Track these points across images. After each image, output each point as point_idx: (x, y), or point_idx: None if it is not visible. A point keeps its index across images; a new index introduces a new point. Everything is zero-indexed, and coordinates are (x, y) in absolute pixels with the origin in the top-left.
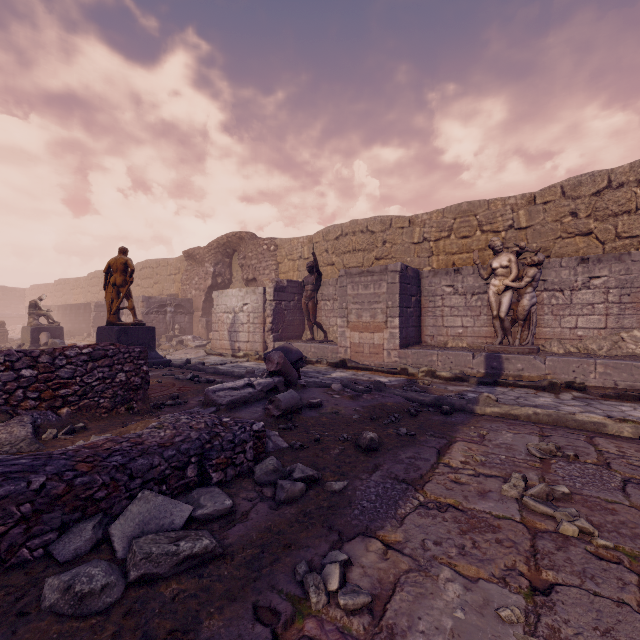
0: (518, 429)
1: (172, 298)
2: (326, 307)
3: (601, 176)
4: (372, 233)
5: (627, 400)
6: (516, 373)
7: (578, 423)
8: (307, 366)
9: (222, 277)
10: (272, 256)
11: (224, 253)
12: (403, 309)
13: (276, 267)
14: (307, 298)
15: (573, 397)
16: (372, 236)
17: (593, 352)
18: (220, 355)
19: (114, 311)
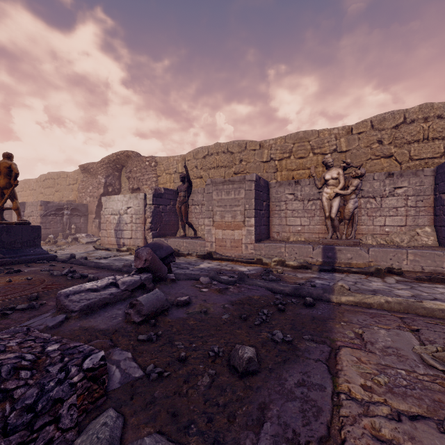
0: (384, 322)
1: (69, 203)
2: (196, 210)
3: (399, 114)
4: (231, 153)
5: (437, 282)
6: (346, 261)
7: (427, 310)
8: (180, 258)
9: (112, 187)
10: (153, 170)
11: (114, 168)
12: (257, 211)
13: (156, 179)
14: (180, 202)
15: (396, 281)
16: (231, 156)
17: (397, 244)
18: (107, 250)
19: None
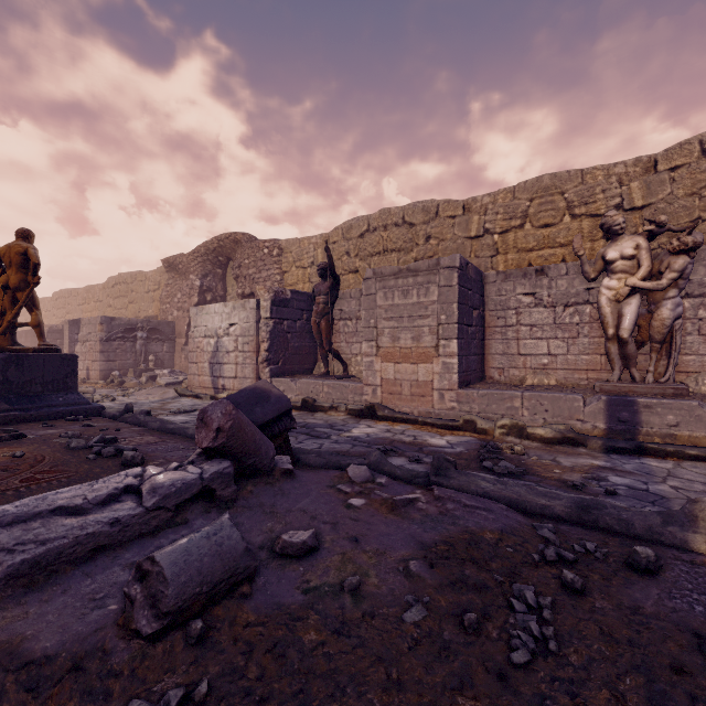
0: None
1: (145, 320)
2: (346, 329)
3: None
4: (410, 226)
5: None
6: (665, 430)
7: None
8: (315, 415)
9: (212, 293)
10: (275, 263)
11: (215, 262)
12: (463, 327)
13: (280, 277)
14: (318, 314)
15: None
16: (411, 230)
17: None
18: (195, 397)
19: (3, 329)
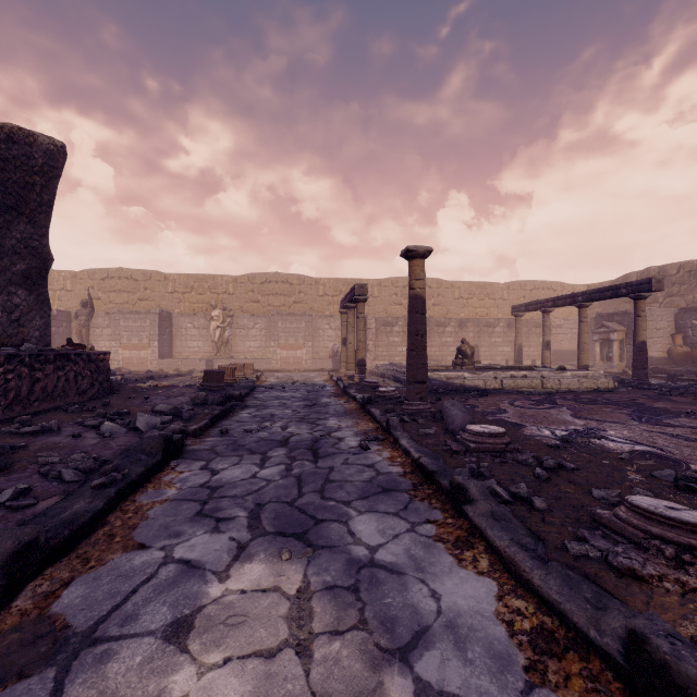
0: None
1: None
2: (95, 333)
3: (263, 276)
4: (136, 281)
5: None
6: None
7: None
8: None
9: None
10: None
11: None
12: (161, 336)
13: None
14: (81, 326)
15: None
16: (136, 283)
17: (256, 358)
18: None
19: None
